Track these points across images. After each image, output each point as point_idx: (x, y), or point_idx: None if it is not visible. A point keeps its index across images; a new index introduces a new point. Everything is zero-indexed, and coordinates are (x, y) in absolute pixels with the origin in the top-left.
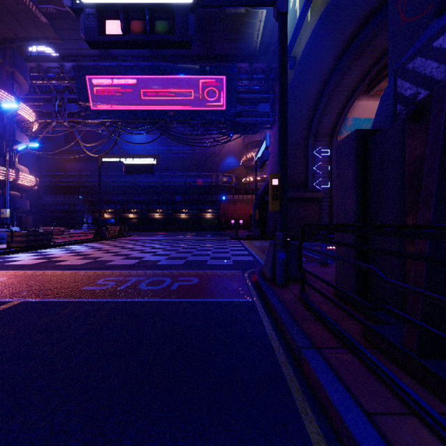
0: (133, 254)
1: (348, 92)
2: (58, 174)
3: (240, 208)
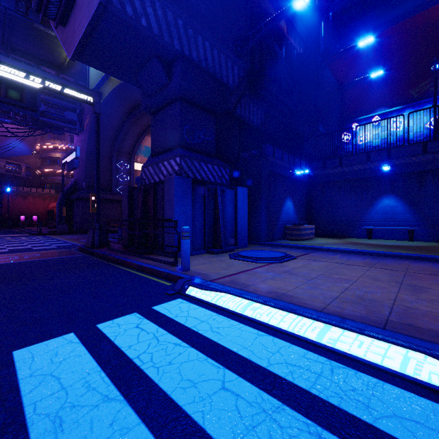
0: None
1: (141, 130)
2: None
3: (34, 203)
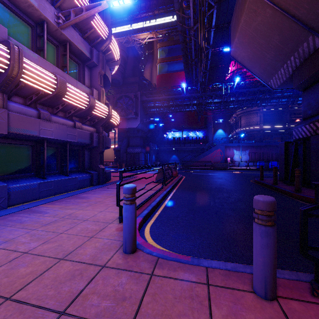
0: None
1: None
2: None
3: None
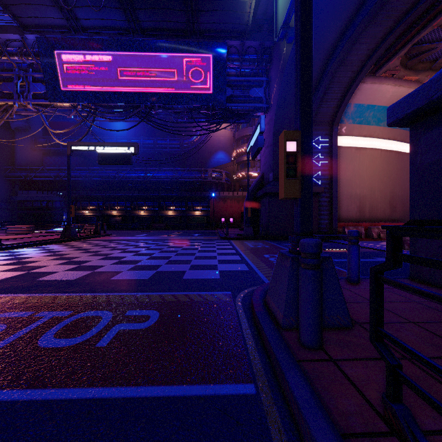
0: (90, 261)
1: (353, 72)
2: (35, 168)
3: (231, 205)
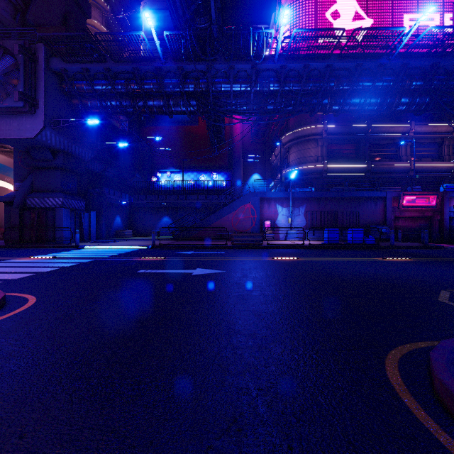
0: None
1: None
2: None
3: None
